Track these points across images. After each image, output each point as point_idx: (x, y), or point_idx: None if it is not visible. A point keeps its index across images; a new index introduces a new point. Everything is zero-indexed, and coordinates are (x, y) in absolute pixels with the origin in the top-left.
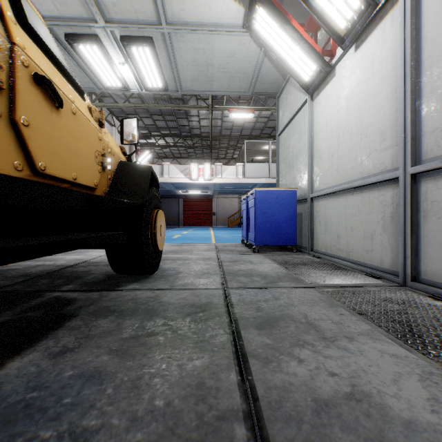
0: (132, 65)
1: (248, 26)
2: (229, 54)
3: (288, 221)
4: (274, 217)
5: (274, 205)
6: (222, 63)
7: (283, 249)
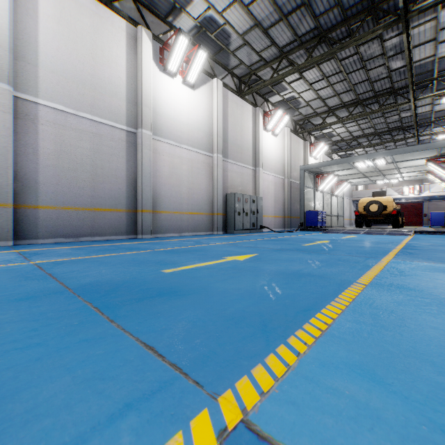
0: (389, 180)
1: (426, 176)
2: (422, 176)
3: (441, 220)
4: (436, 219)
5: (436, 216)
6: (419, 177)
7: (442, 227)
